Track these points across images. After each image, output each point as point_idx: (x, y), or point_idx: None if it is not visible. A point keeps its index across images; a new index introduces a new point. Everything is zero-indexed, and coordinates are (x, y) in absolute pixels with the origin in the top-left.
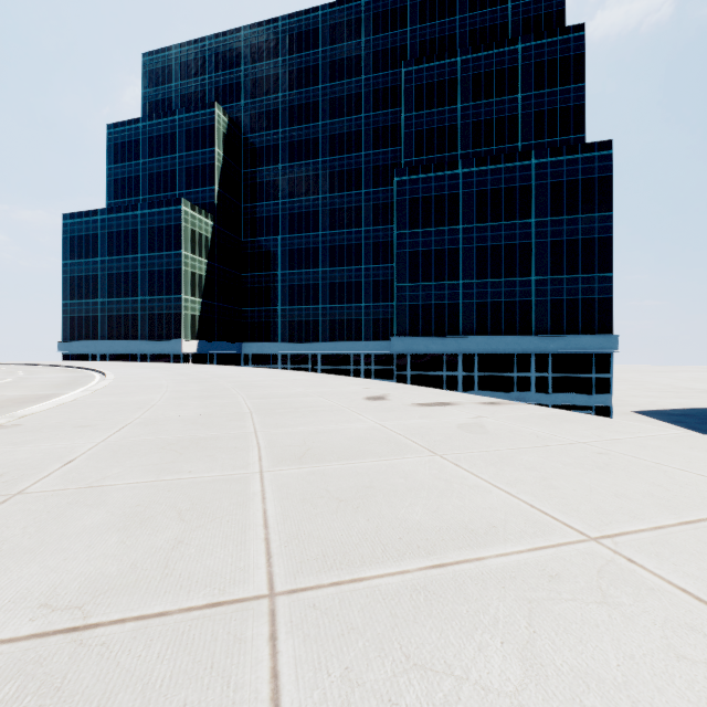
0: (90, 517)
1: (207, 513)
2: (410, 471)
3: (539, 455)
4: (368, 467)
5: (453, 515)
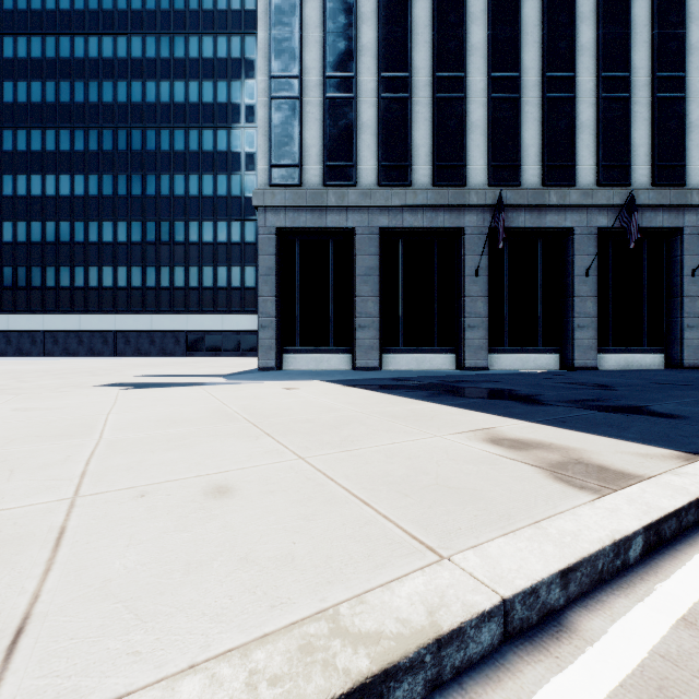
0: (168, 456)
1: (178, 437)
2: (138, 417)
3: (134, 403)
4: (121, 422)
5: (203, 412)
